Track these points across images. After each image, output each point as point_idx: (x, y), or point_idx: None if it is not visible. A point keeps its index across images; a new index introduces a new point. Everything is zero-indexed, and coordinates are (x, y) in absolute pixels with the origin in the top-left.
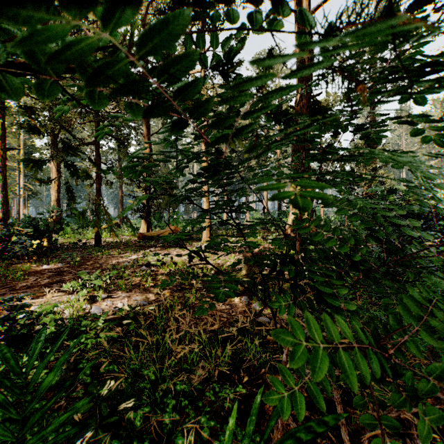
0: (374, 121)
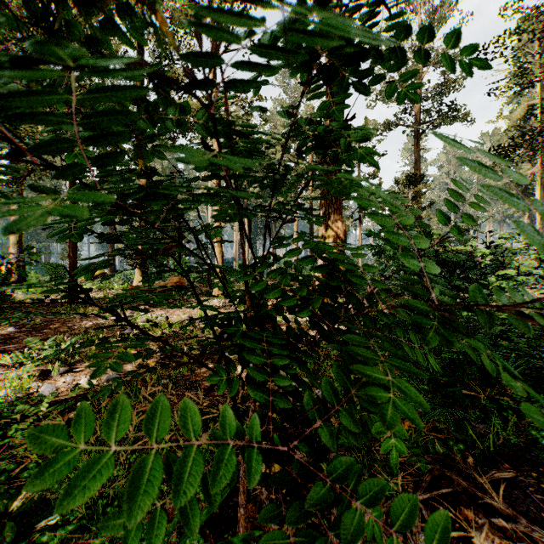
0: (418, 154)
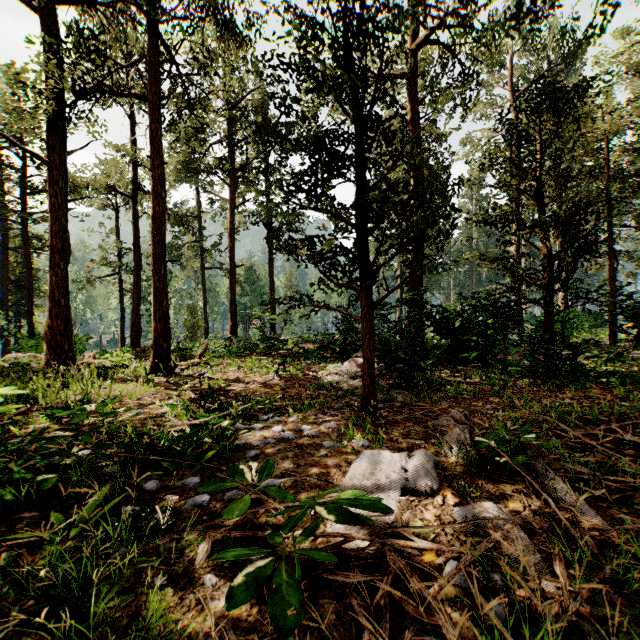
0: None
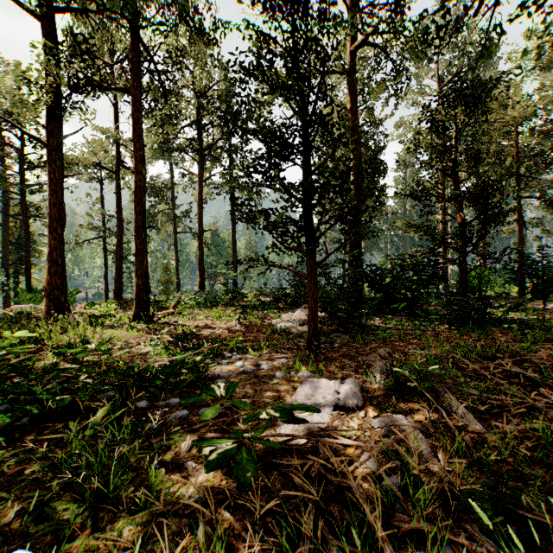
0: None
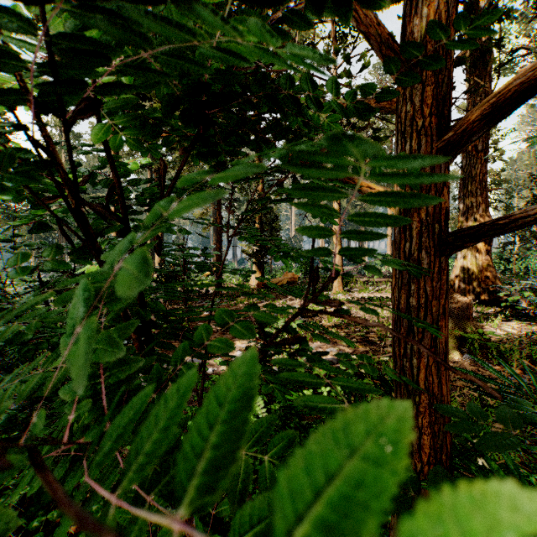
0: None
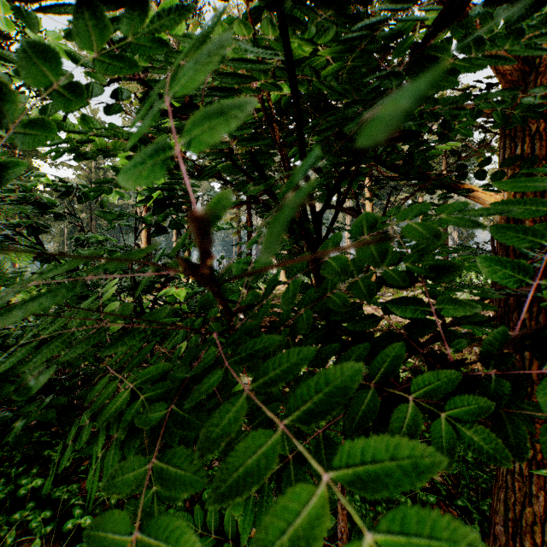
0: None
